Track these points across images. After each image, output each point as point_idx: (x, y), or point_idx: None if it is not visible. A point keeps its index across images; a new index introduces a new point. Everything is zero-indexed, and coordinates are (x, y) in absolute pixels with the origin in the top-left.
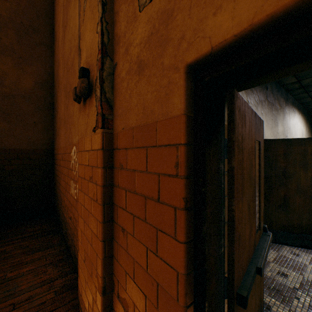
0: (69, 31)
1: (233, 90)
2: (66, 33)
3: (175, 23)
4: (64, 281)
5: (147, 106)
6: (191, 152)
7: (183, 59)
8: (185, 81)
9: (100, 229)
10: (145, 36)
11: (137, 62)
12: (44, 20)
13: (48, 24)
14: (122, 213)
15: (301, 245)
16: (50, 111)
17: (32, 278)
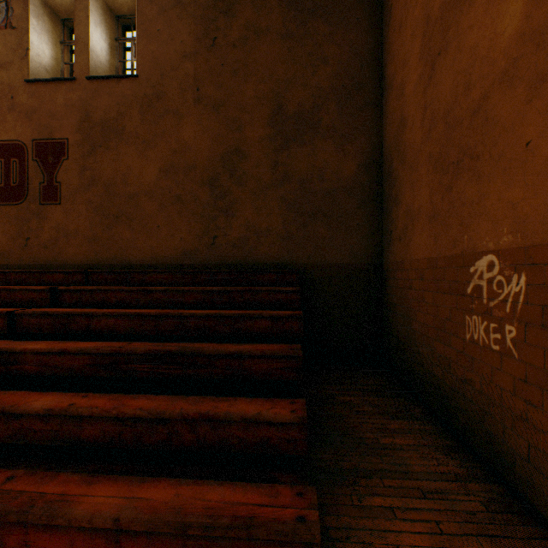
0: (460, 56)
1: None
2: (441, 64)
3: None
4: (484, 490)
5: None
6: None
7: None
8: None
9: None
10: None
11: None
12: (368, 67)
13: (373, 70)
14: None
15: None
16: (377, 204)
17: (420, 460)
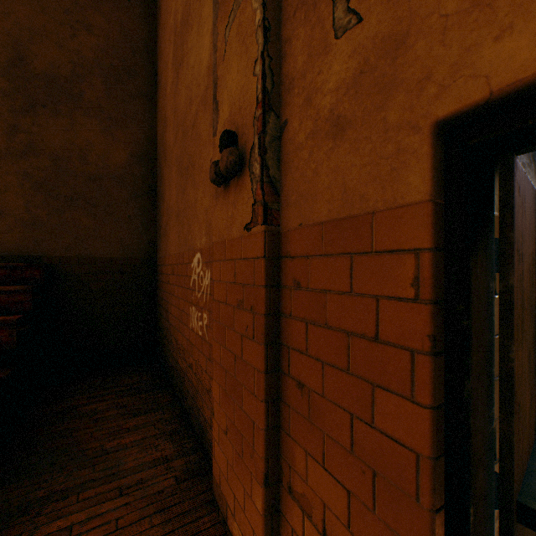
0: (188, 73)
1: (511, 156)
2: (181, 75)
3: (411, 54)
4: (185, 463)
5: (351, 189)
6: (440, 262)
7: (428, 113)
8: (432, 147)
9: (261, 382)
10: (347, 77)
11: (330, 119)
12: (142, 57)
13: (147, 62)
14: (297, 359)
15: None
16: (151, 199)
17: (139, 453)
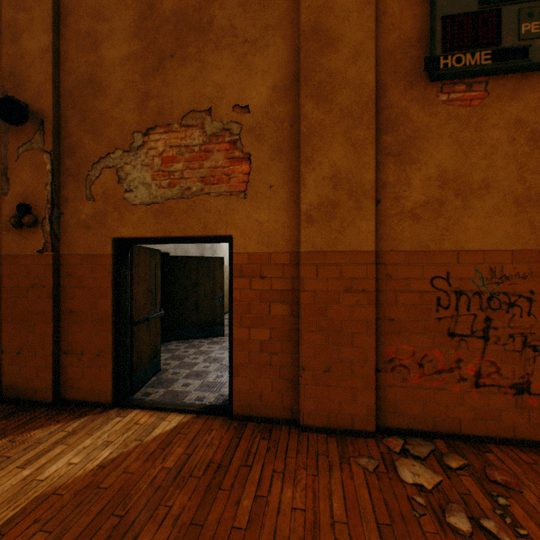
0: None
1: (133, 245)
2: None
3: (108, 220)
4: None
5: (93, 247)
6: (115, 268)
7: (112, 235)
8: (113, 243)
9: (51, 315)
10: (91, 214)
11: (85, 223)
12: None
13: None
14: (70, 302)
15: (207, 336)
16: None
17: None
